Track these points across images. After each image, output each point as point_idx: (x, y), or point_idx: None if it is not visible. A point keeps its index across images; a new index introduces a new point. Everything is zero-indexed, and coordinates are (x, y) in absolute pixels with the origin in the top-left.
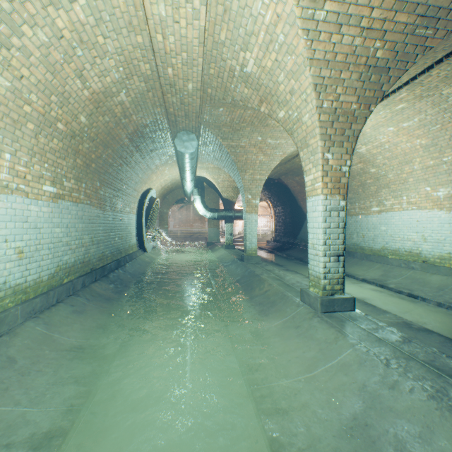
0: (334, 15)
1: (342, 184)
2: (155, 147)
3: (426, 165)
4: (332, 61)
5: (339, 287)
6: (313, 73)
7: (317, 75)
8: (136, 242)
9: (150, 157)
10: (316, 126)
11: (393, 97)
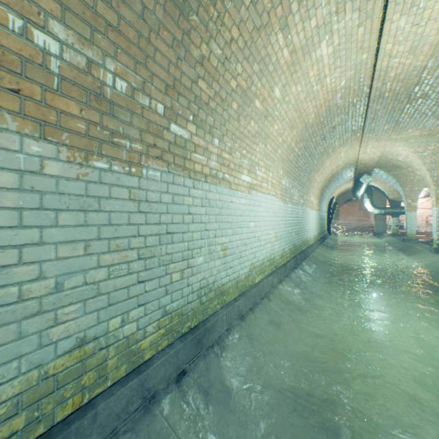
0: (430, 153)
1: None
2: (343, 178)
3: None
4: (434, 162)
5: None
6: (425, 166)
7: (428, 167)
8: (326, 229)
9: (339, 182)
10: (431, 181)
11: None
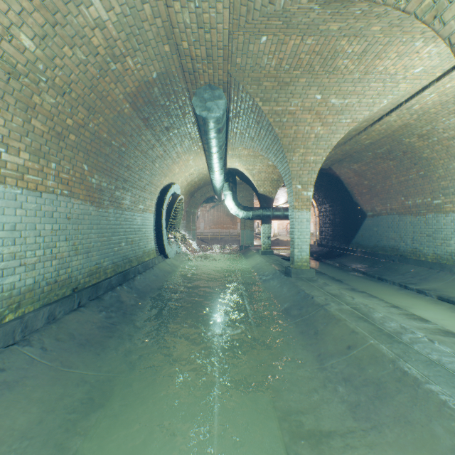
0: None
1: None
2: (171, 124)
3: None
4: None
5: None
6: None
7: None
8: (155, 247)
9: (167, 139)
10: None
11: None
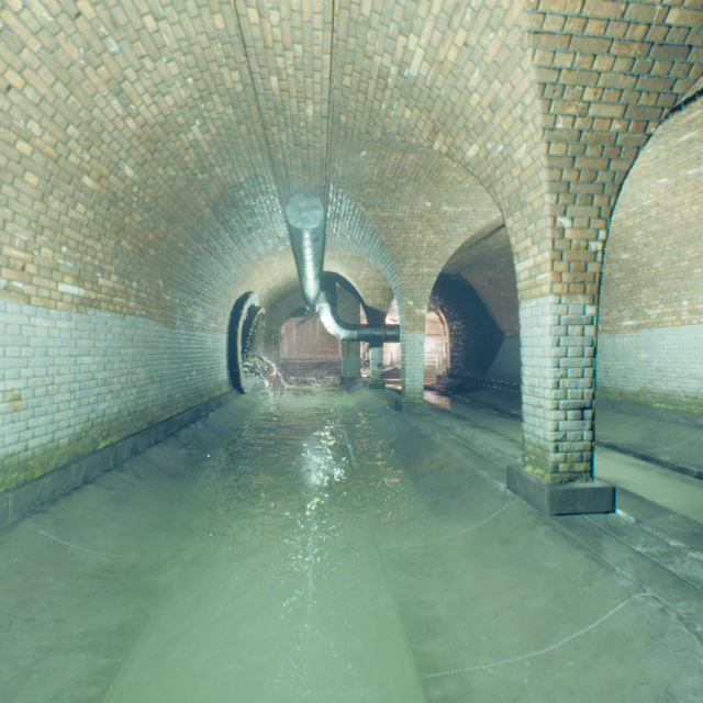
0: None
1: (590, 275)
2: (255, 224)
3: None
4: (577, 36)
5: (583, 467)
6: (538, 62)
7: (547, 66)
8: (228, 378)
9: (248, 240)
10: (542, 165)
11: (675, 118)
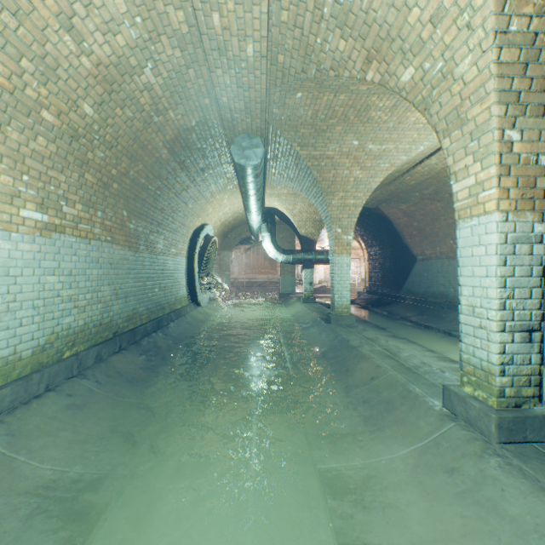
0: None
1: (540, 191)
2: (207, 165)
3: None
4: None
5: (531, 392)
6: None
7: None
8: (187, 294)
9: (202, 179)
10: (491, 74)
11: None
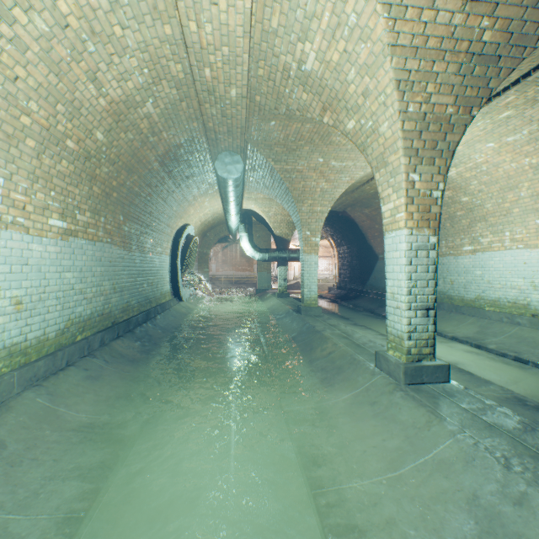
0: None
1: (433, 214)
2: (191, 173)
3: (537, 191)
4: (421, 48)
5: (428, 351)
6: (395, 66)
7: (401, 68)
8: (170, 289)
9: (186, 185)
10: (399, 137)
11: (496, 101)
